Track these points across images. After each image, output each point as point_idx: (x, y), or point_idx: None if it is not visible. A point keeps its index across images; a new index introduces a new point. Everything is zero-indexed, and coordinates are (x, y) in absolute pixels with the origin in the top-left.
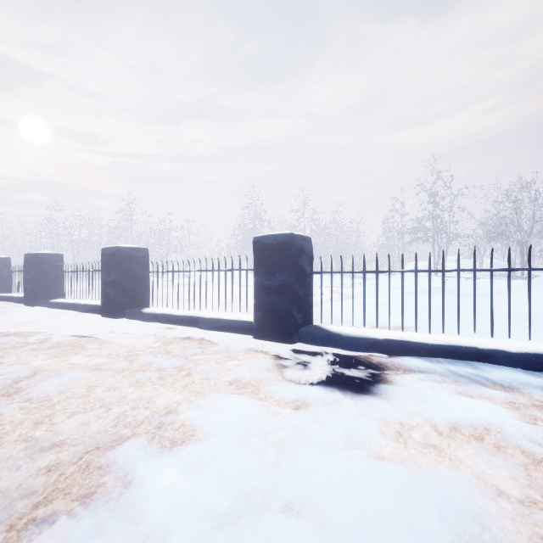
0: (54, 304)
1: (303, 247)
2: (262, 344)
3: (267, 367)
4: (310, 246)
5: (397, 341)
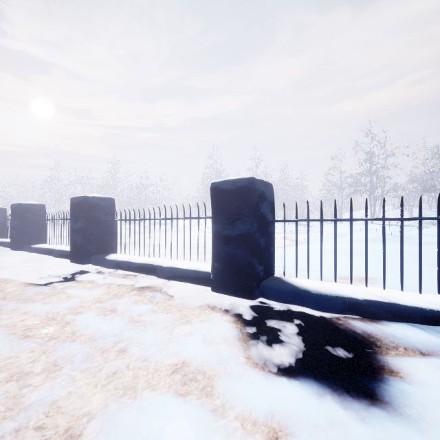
0: (34, 249)
1: (264, 193)
2: (220, 299)
3: (225, 339)
4: (271, 192)
5: (382, 303)
